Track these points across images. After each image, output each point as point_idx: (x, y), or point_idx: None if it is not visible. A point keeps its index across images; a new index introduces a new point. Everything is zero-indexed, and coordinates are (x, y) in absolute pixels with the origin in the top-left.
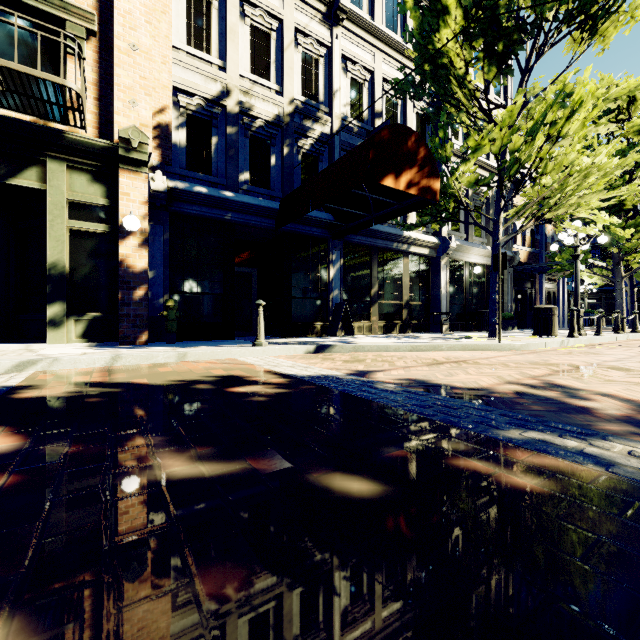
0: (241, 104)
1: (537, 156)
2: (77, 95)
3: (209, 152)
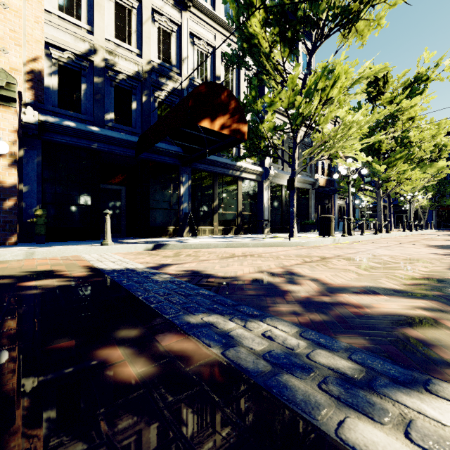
0: (106, 61)
1: (315, 112)
2: None
3: (79, 95)
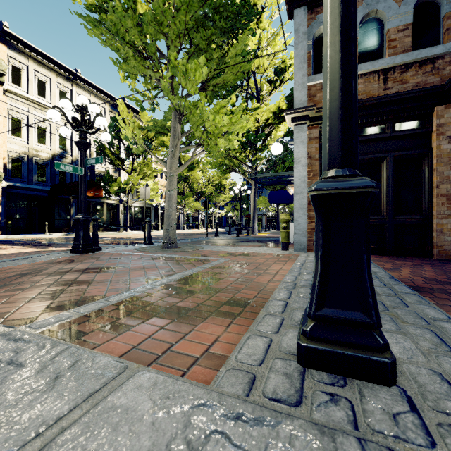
0: (34, 154)
1: (131, 187)
2: None
3: (21, 170)
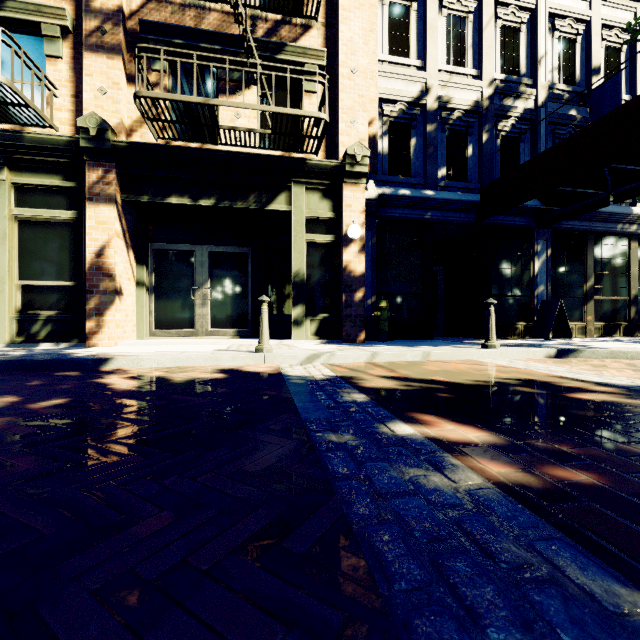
0: (439, 99)
1: None
2: (324, 124)
3: (408, 154)
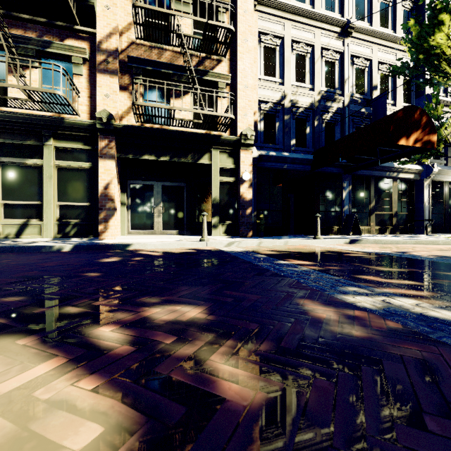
0: (291, 101)
1: None
2: (232, 119)
3: (274, 131)
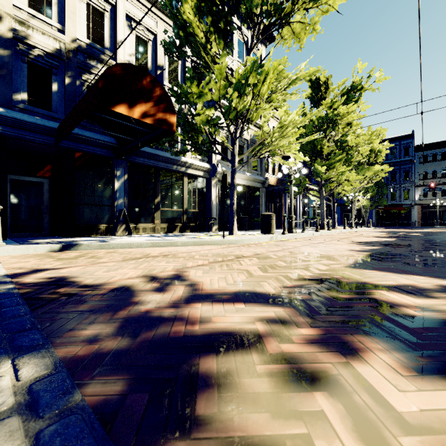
0: (15, 31)
1: (249, 108)
2: None
3: None
